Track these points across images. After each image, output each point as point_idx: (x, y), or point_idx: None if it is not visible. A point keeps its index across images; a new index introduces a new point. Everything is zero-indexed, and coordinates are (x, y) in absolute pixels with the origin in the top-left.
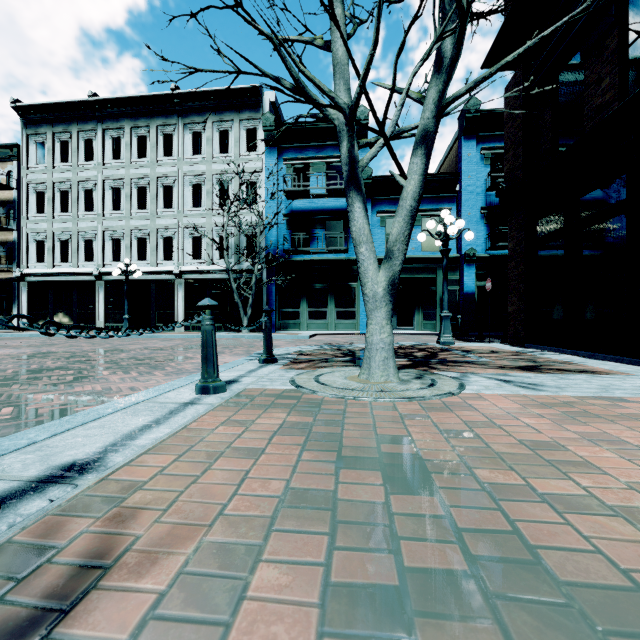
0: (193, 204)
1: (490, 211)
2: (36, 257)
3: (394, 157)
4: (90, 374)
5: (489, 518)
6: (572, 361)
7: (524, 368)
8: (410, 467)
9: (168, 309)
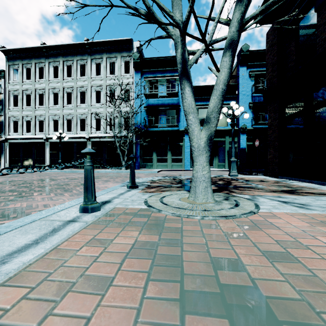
0: (96, 101)
1: (254, 104)
2: (13, 129)
3: (211, 57)
4: (25, 195)
5: None
6: (313, 187)
7: (287, 192)
8: (252, 305)
9: (83, 157)
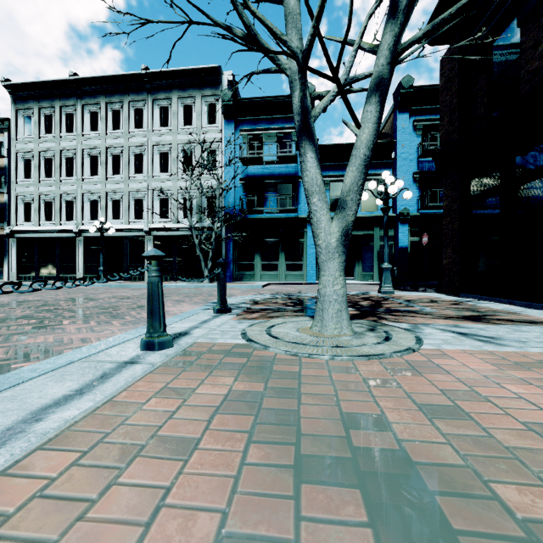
0: (161, 170)
1: (422, 175)
2: (24, 216)
3: (348, 105)
4: (50, 323)
5: None
6: (513, 311)
7: (470, 318)
8: (396, 474)
9: (139, 262)
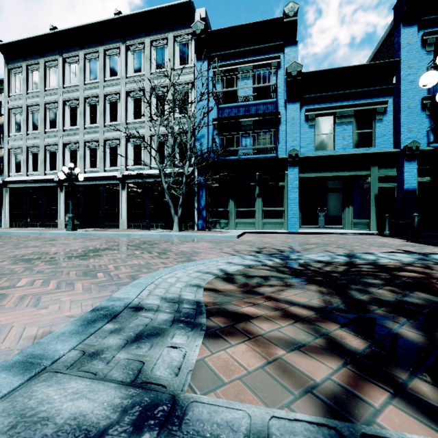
0: (134, 116)
1: (434, 100)
2: (15, 168)
3: None
4: None
5: None
6: None
7: None
8: None
9: (114, 209)
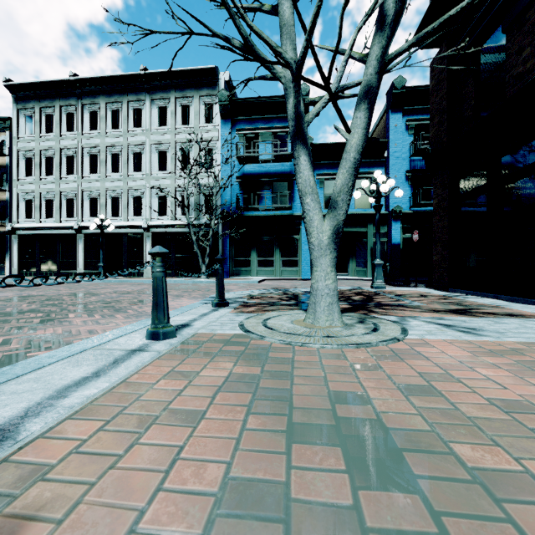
0: (159, 168)
1: (414, 174)
2: (25, 214)
3: (338, 111)
4: (57, 317)
5: (496, 533)
6: (497, 305)
7: (456, 311)
8: (373, 437)
9: (138, 258)
